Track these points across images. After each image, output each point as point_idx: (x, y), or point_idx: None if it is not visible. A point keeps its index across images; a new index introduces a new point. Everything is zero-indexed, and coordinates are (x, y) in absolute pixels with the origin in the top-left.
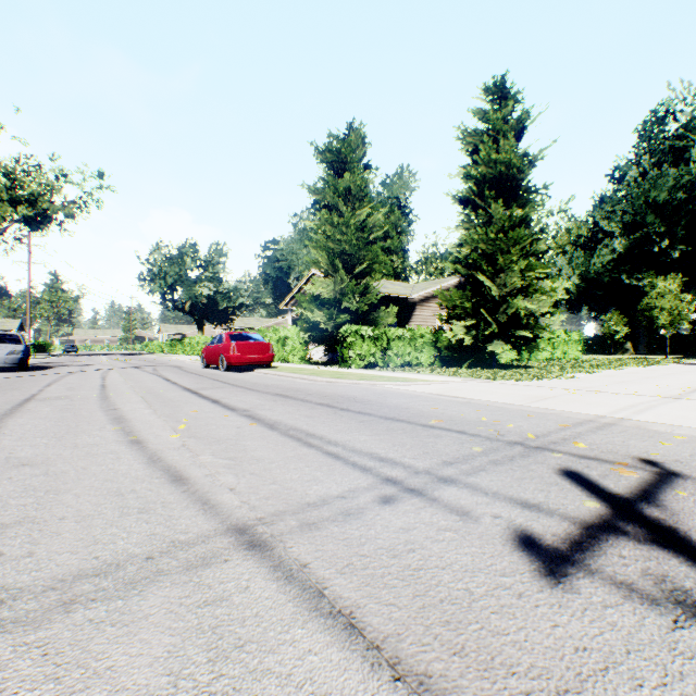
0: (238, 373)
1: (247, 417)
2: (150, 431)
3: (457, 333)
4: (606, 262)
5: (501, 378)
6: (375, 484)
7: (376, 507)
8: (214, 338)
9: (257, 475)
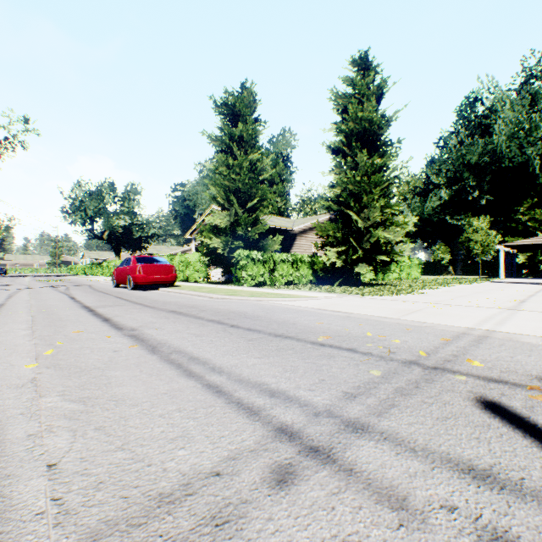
0: (144, 291)
1: (131, 337)
2: (6, 359)
3: (330, 257)
4: (435, 207)
5: (368, 294)
6: (265, 441)
7: (267, 497)
8: (123, 261)
9: (103, 432)
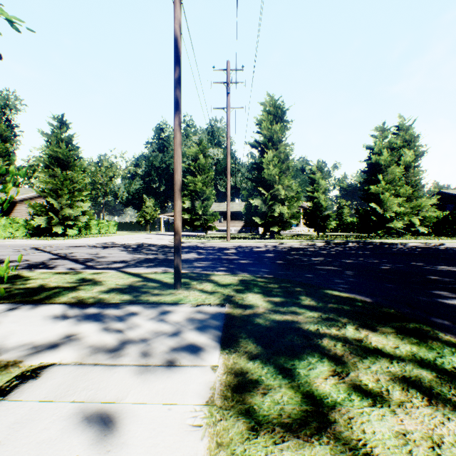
0: None
1: None
2: None
3: (38, 222)
4: (138, 188)
5: (53, 240)
6: None
7: None
8: None
9: None
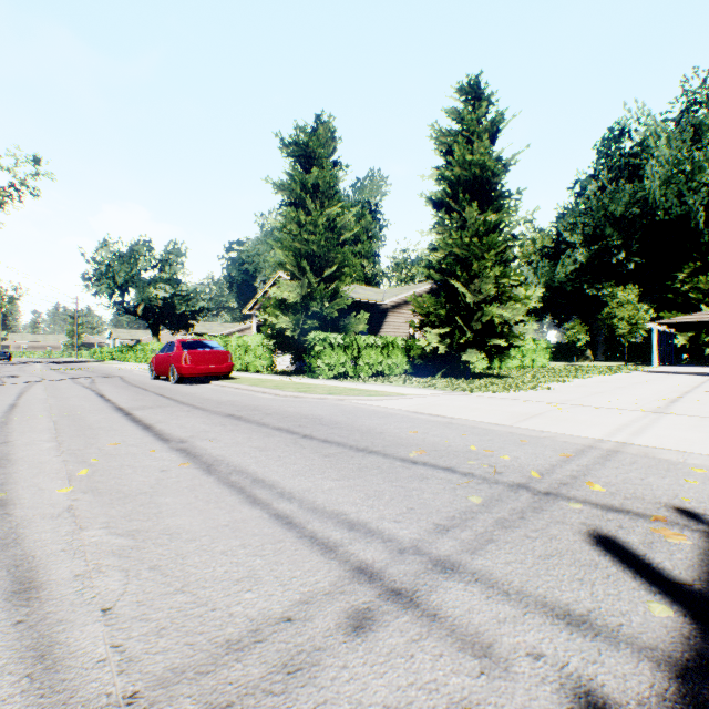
0: (191, 386)
1: (180, 451)
2: (33, 481)
3: (431, 341)
4: (569, 272)
5: (478, 390)
6: (342, 582)
7: (343, 644)
8: (165, 346)
9: (159, 572)
